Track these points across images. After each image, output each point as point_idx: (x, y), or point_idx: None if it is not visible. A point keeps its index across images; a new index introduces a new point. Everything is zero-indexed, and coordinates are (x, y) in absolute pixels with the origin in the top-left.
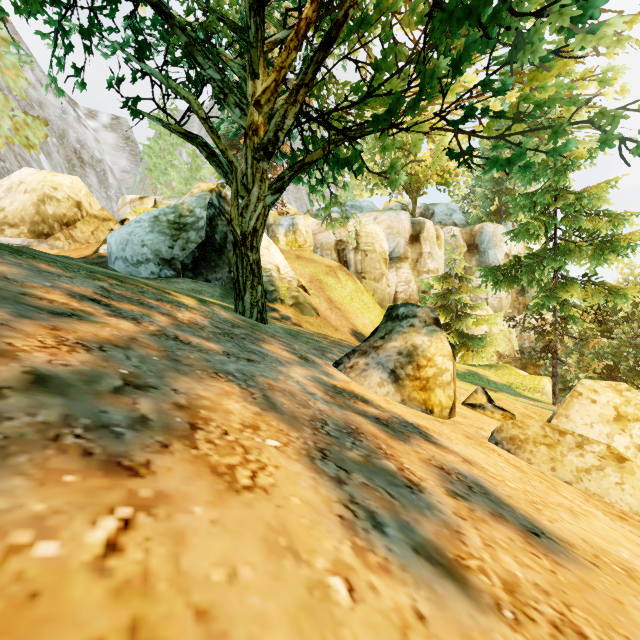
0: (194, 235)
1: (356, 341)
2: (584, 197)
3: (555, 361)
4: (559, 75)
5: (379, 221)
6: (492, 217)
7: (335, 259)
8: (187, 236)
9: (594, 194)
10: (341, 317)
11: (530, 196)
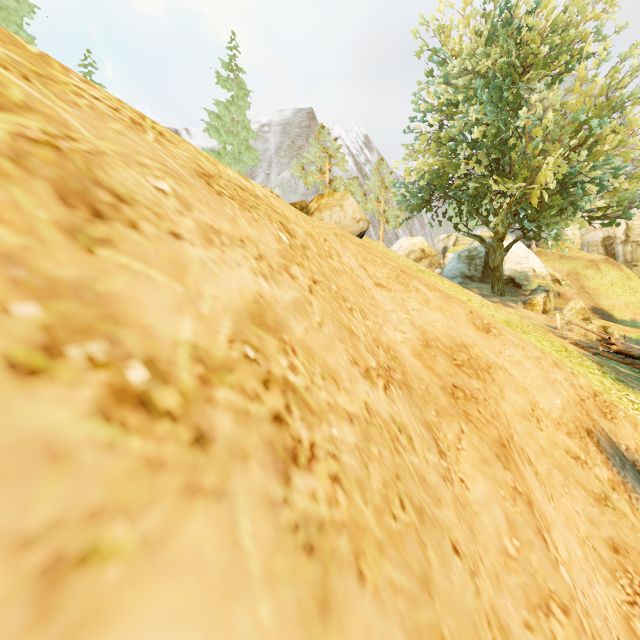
0: (478, 261)
1: (589, 313)
2: None
3: None
4: None
5: None
6: None
7: (601, 253)
8: (475, 263)
9: None
10: (586, 299)
11: None
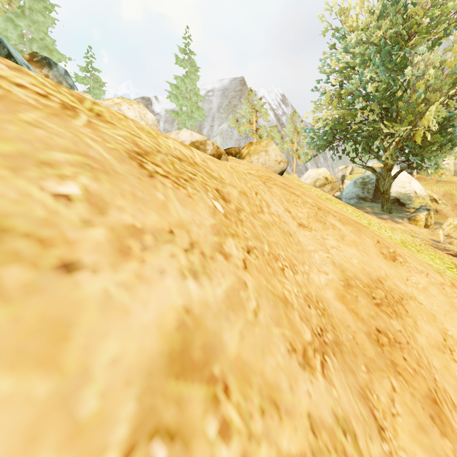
0: (370, 186)
1: None
2: None
3: None
4: None
5: None
6: None
7: None
8: (367, 187)
9: None
10: None
11: None
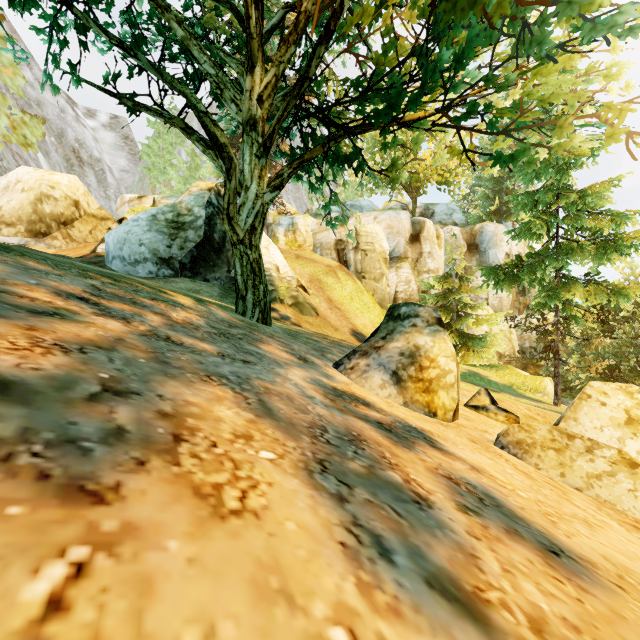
0: (192, 234)
1: (356, 341)
2: (586, 196)
3: (557, 361)
4: (561, 72)
5: (379, 221)
6: (492, 217)
7: (335, 259)
8: (185, 235)
9: (597, 193)
10: (341, 317)
11: (532, 195)
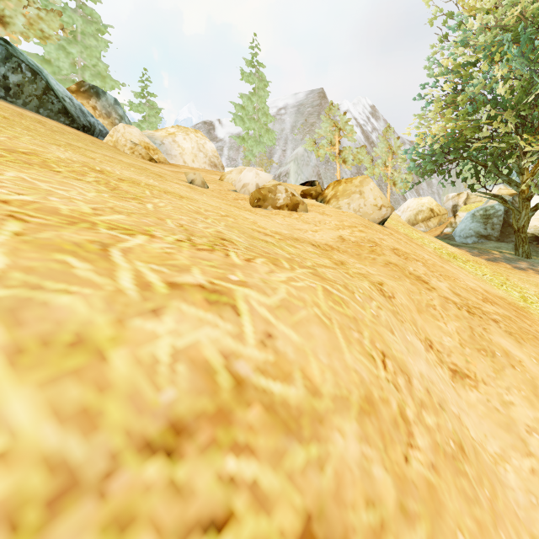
0: (496, 220)
1: None
2: None
3: None
4: None
5: None
6: None
7: None
8: (492, 221)
9: None
10: None
11: None
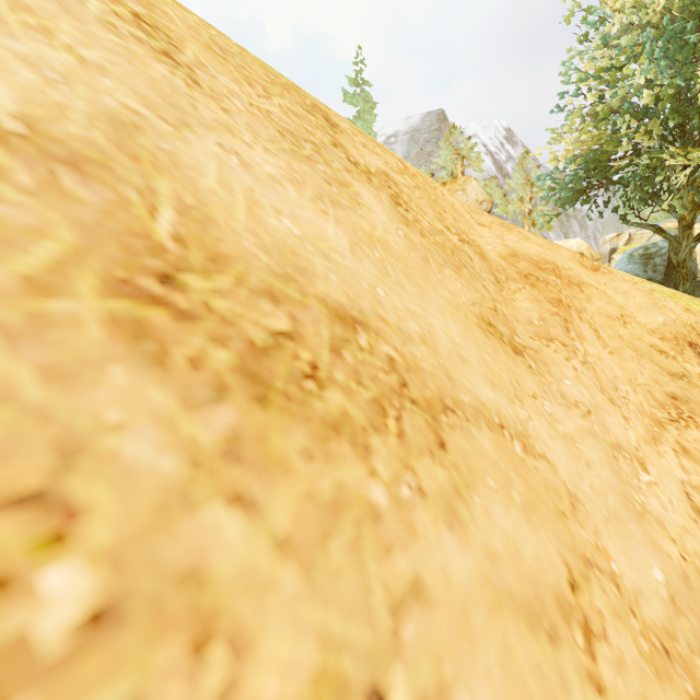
0: (659, 260)
1: None
2: None
3: None
4: None
5: None
6: None
7: None
8: (653, 262)
9: None
10: None
11: None
